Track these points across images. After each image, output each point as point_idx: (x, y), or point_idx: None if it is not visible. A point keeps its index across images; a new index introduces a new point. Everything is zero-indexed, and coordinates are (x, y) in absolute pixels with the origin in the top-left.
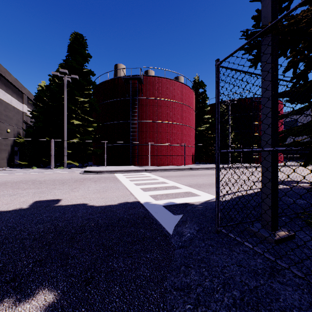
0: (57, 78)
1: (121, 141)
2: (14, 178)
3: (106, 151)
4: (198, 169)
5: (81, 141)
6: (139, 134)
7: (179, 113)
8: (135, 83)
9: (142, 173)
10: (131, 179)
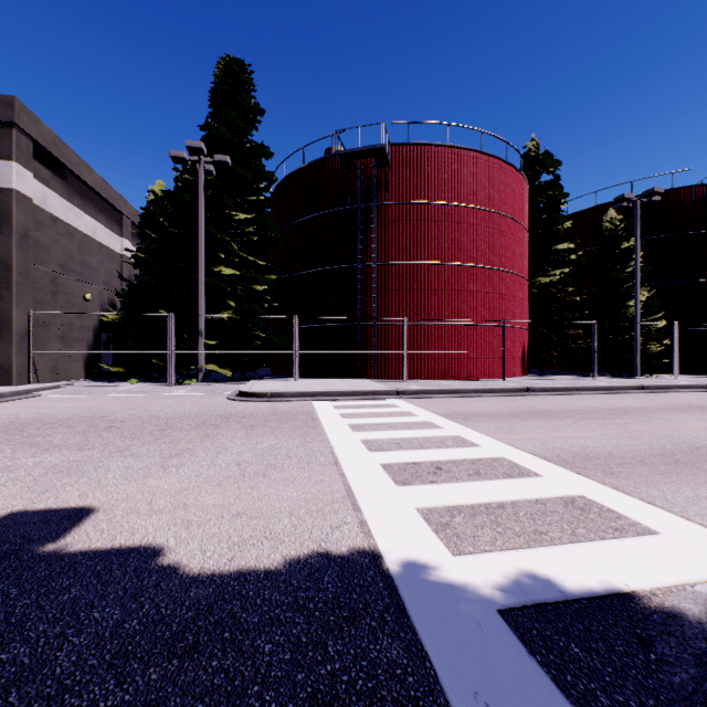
0: (192, 175)
1: (334, 317)
2: (69, 408)
3: (299, 341)
4: (549, 391)
5: (237, 317)
6: (380, 297)
7: (487, 239)
8: (370, 167)
9: (388, 402)
10: (355, 421)
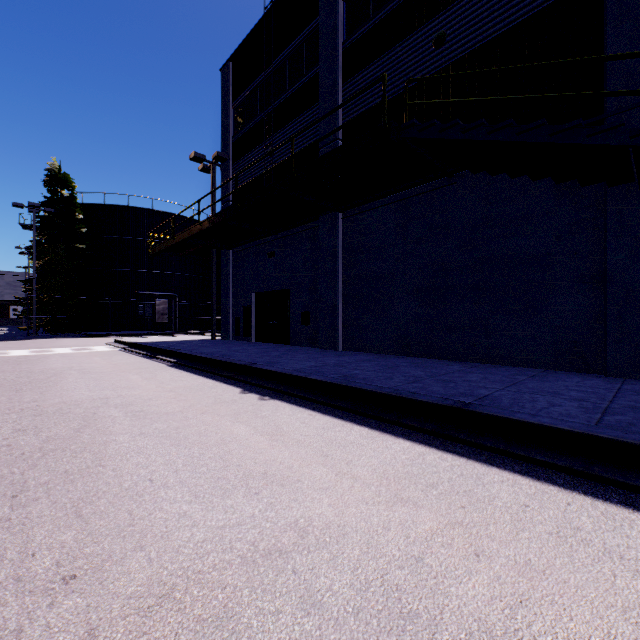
0: None
1: None
2: None
3: None
4: None
5: None
6: None
7: None
8: None
9: None
10: None
